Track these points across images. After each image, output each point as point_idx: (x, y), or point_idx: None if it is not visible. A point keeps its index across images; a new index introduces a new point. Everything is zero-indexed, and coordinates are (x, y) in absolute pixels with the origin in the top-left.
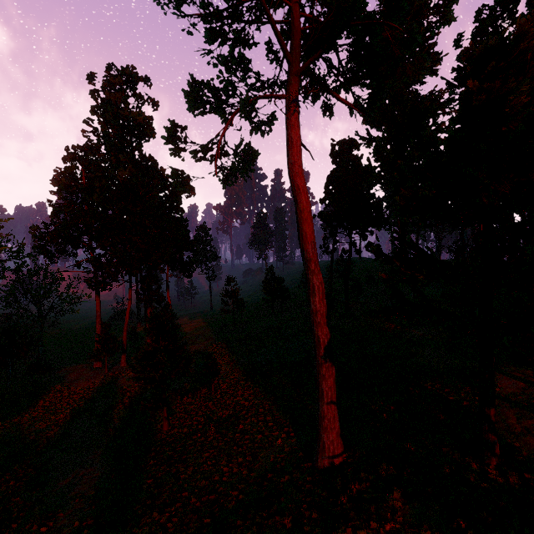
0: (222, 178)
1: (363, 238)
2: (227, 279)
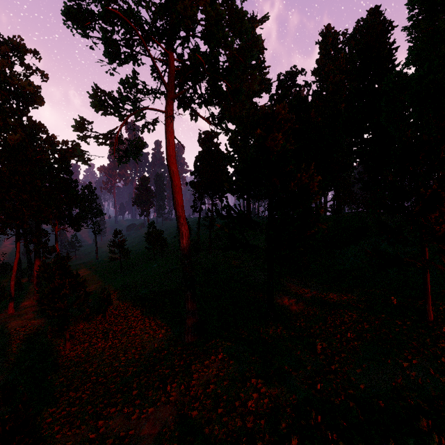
0: (118, 158)
1: (221, 201)
2: (114, 232)
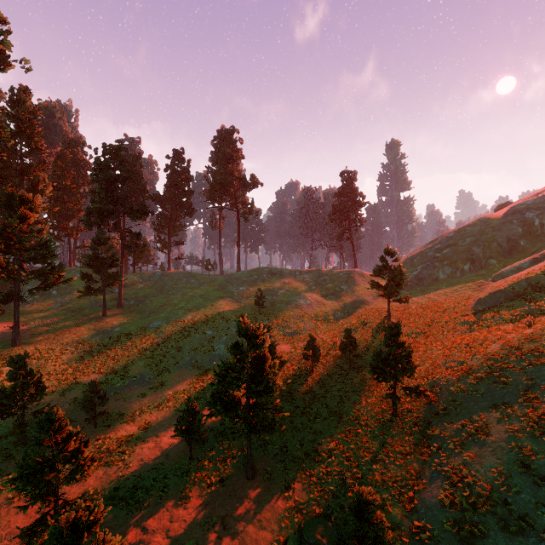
0: None
1: None
2: None
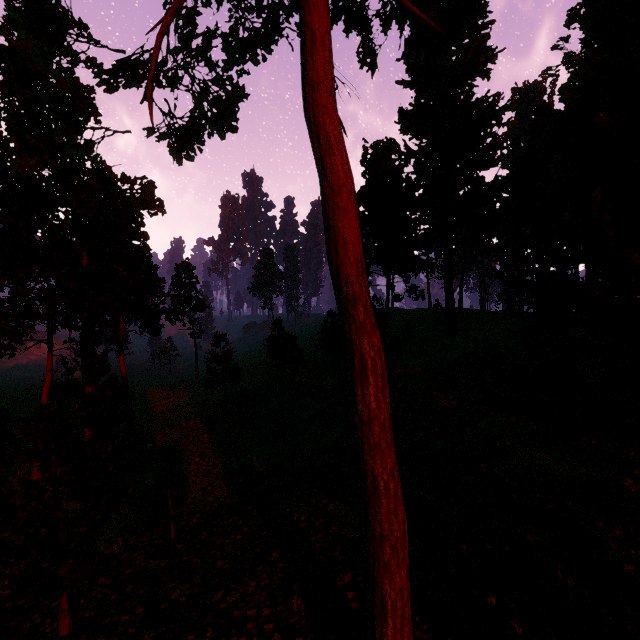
0: (169, 135)
1: (405, 279)
2: (214, 337)
